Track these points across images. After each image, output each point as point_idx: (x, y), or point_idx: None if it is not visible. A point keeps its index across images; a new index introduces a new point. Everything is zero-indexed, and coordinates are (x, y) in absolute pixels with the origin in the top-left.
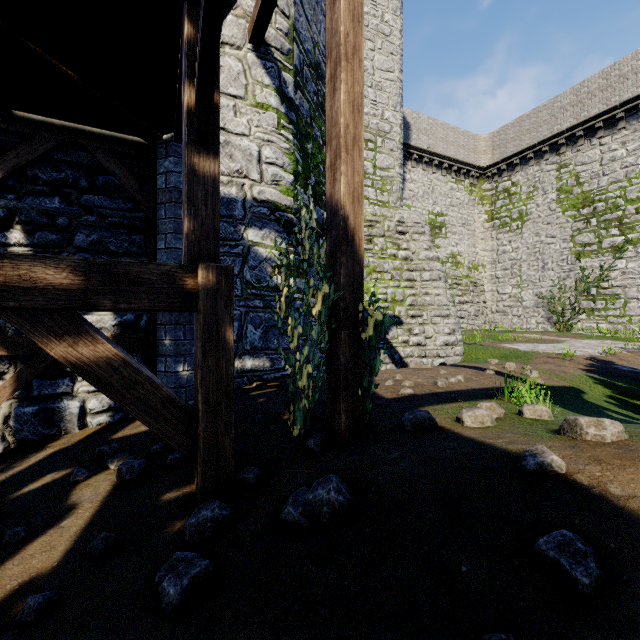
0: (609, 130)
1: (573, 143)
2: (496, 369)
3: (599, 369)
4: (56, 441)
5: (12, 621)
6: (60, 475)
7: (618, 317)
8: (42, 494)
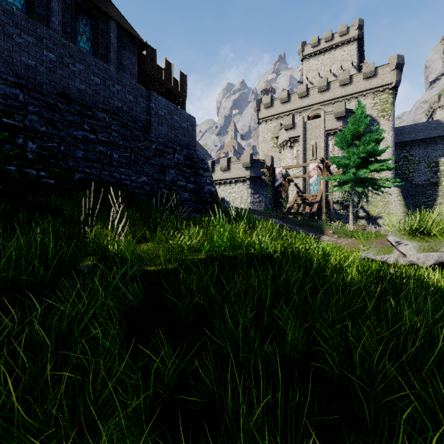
0: None
1: None
2: None
3: None
4: None
5: None
6: None
7: None
8: None
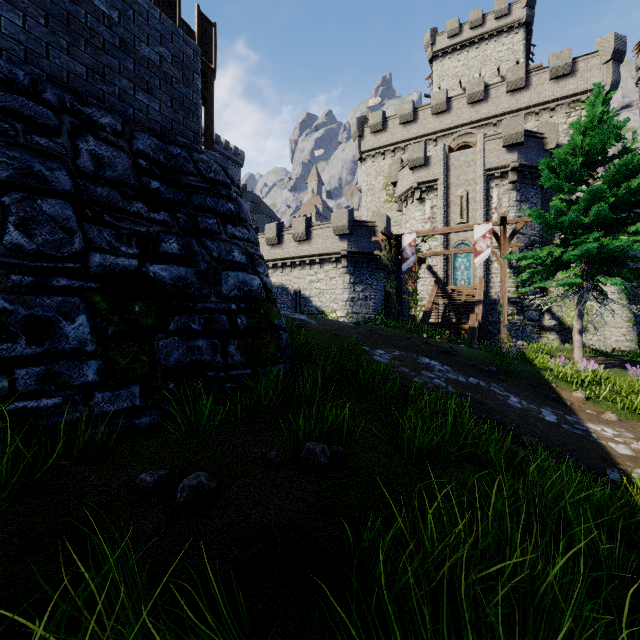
0: None
1: None
2: (600, 348)
3: None
4: None
5: None
6: None
7: None
8: None
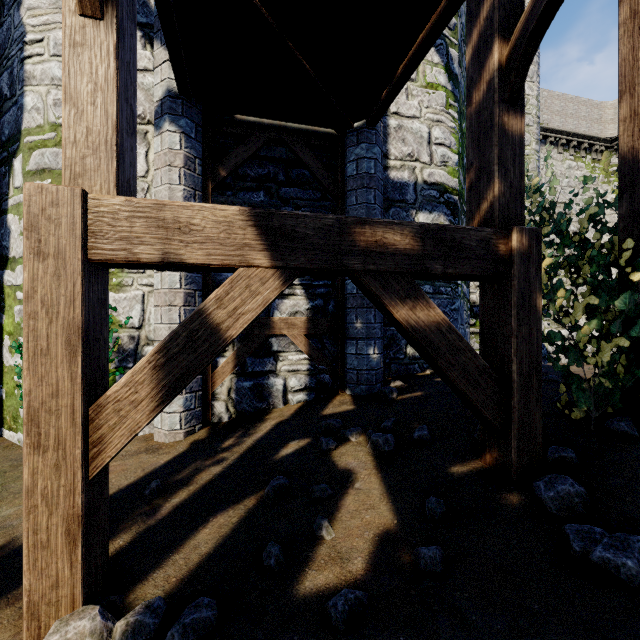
0: None
1: None
2: None
3: None
4: (270, 414)
5: (414, 569)
6: (303, 443)
7: None
8: (303, 458)
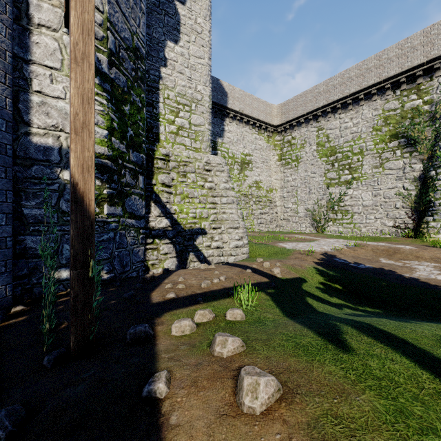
0: (344, 110)
1: (325, 115)
2: (256, 267)
3: (325, 262)
4: None
5: None
6: None
7: (348, 224)
8: None
